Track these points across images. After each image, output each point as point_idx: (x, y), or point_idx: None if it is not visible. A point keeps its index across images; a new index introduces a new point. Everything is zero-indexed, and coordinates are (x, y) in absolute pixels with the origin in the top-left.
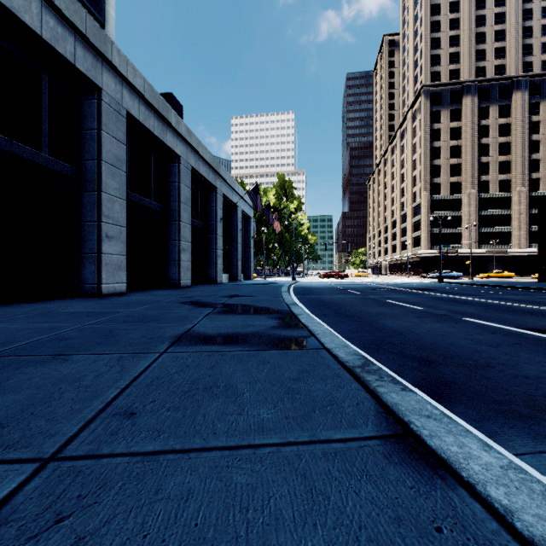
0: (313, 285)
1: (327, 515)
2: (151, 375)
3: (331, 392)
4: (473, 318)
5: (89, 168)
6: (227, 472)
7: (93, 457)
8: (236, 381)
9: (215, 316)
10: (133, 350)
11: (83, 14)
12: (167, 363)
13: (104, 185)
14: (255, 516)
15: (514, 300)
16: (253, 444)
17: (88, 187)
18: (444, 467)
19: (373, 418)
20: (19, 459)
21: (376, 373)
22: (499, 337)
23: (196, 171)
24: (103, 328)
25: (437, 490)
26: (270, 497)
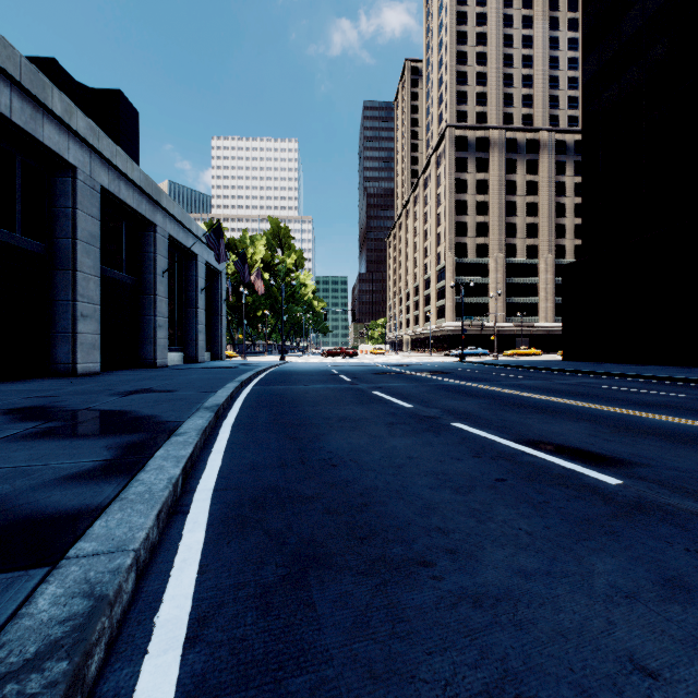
0: (302, 367)
1: None
2: None
3: None
4: (467, 423)
5: None
6: None
7: None
8: None
9: None
10: None
11: None
12: None
13: None
14: None
15: (530, 388)
16: None
17: None
18: None
19: None
20: None
21: None
22: (482, 465)
23: (114, 196)
24: None
25: None
26: None
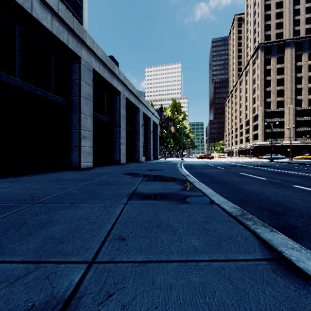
0: (194, 163)
1: (250, 303)
2: (125, 217)
3: (228, 231)
4: (299, 185)
5: (74, 100)
6: (186, 275)
7: (113, 262)
8: (172, 222)
9: (146, 182)
10: (109, 202)
11: (72, 18)
12: (130, 210)
13: (82, 109)
14: (210, 301)
15: None
16: (195, 260)
17: (74, 111)
18: (310, 280)
19: (258, 247)
20: (76, 261)
21: (251, 220)
22: None
23: (128, 100)
24: (89, 189)
25: (310, 294)
26: (215, 291)
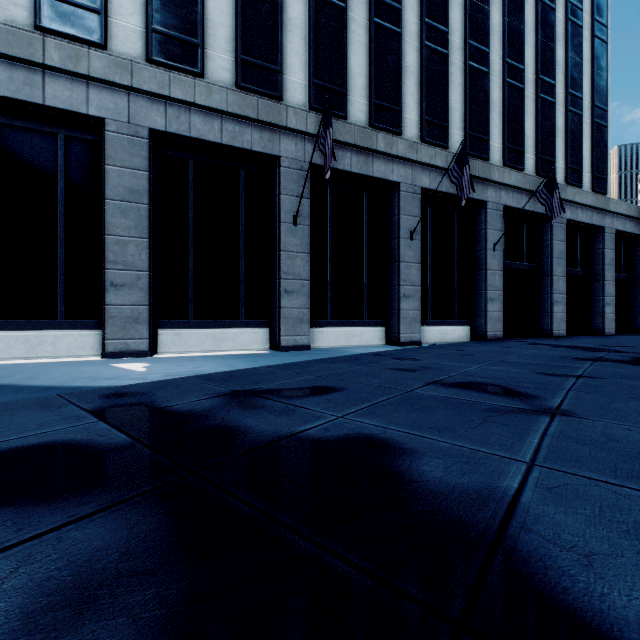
0: None
1: None
2: None
3: None
4: None
5: (595, 269)
6: None
7: None
8: None
9: None
10: None
11: (600, 199)
12: None
13: (605, 277)
14: None
15: None
16: None
17: (595, 279)
18: None
19: None
20: None
21: None
22: None
23: None
24: None
25: None
26: None
